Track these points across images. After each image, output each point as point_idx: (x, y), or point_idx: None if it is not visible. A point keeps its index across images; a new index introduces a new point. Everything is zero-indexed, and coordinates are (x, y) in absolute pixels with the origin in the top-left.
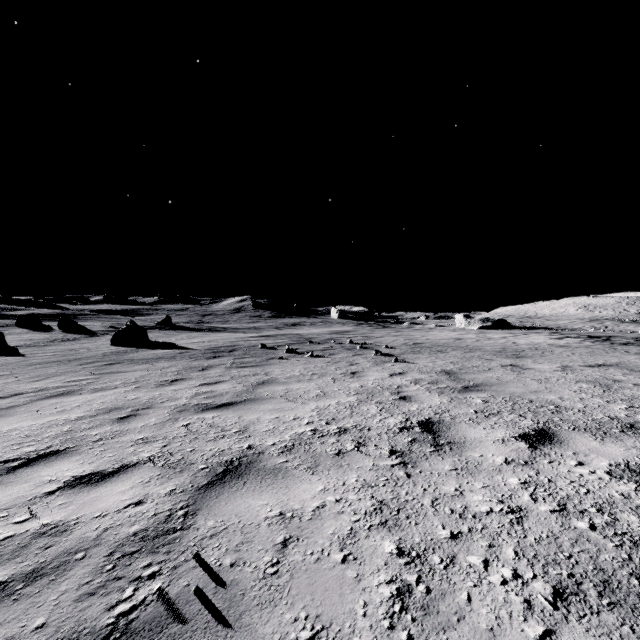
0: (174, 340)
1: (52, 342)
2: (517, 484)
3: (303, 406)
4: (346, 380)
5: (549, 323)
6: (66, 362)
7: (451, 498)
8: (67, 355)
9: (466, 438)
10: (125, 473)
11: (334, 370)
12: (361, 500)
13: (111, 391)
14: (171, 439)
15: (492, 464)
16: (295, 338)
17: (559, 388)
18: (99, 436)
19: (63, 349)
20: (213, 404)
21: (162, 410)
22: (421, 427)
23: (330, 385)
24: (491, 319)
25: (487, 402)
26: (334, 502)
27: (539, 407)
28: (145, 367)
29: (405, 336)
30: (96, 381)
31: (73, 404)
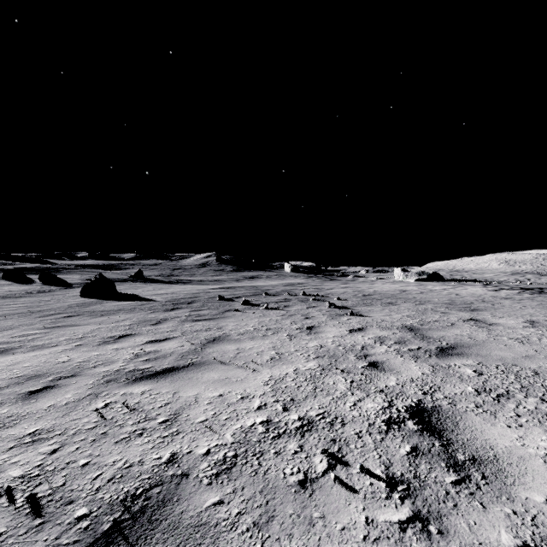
0: (140, 292)
1: (28, 294)
2: None
3: (255, 376)
4: (303, 337)
5: (476, 276)
6: (28, 314)
7: None
8: (34, 306)
9: (494, 449)
10: None
11: (289, 324)
12: None
13: (48, 350)
14: (70, 435)
15: None
16: (252, 290)
17: None
18: None
19: (35, 300)
20: (150, 370)
21: (87, 379)
22: (415, 420)
23: (286, 344)
24: (426, 272)
25: (481, 374)
26: None
27: None
28: (101, 320)
29: (353, 288)
30: (43, 336)
31: None
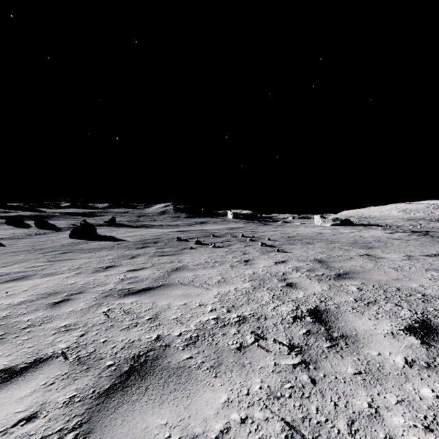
0: (115, 234)
1: (28, 235)
2: (434, 398)
3: (207, 292)
4: (241, 267)
5: (380, 222)
6: (33, 251)
7: (368, 420)
8: (35, 245)
9: (356, 330)
10: (34, 370)
11: (231, 258)
12: (269, 420)
13: (56, 276)
14: (90, 327)
15: (394, 366)
16: (202, 233)
17: (415, 276)
18: (29, 322)
19: (34, 241)
20: (134, 289)
21: (91, 295)
22: (311, 316)
23: (229, 272)
24: (339, 219)
25: (361, 290)
26: (239, 423)
27: (408, 295)
28: (89, 255)
29: (281, 231)
30: (49, 267)
31: (22, 288)
